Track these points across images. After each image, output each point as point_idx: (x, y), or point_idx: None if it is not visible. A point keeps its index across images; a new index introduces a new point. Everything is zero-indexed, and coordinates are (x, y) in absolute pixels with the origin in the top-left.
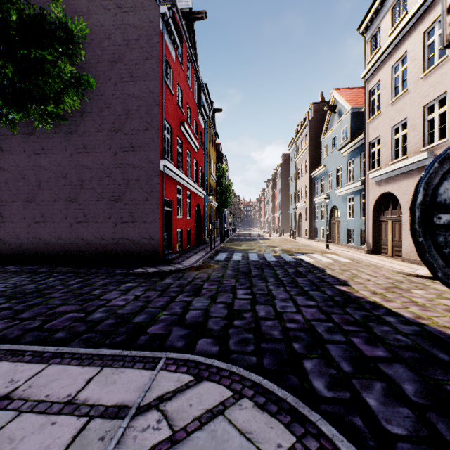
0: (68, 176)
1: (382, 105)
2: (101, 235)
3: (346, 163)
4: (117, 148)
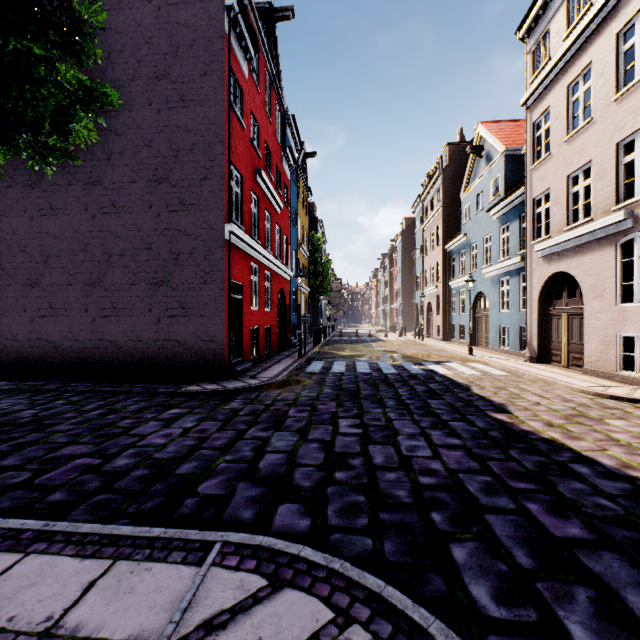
0: (89, 247)
1: (553, 144)
2: (138, 336)
3: (498, 230)
4: (160, 206)
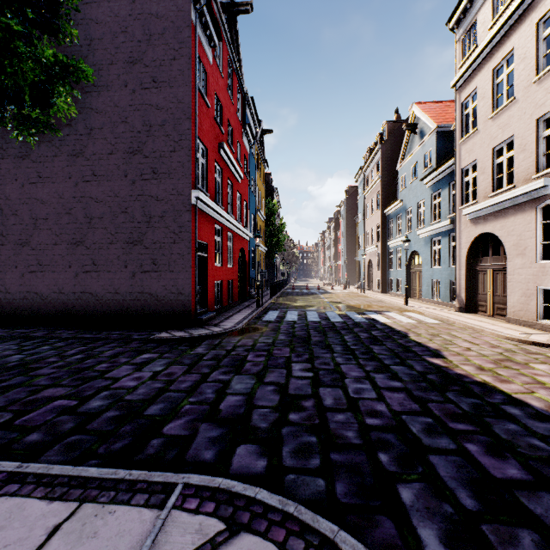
0: (72, 211)
1: (480, 120)
2: (115, 289)
3: (431, 196)
4: (135, 174)
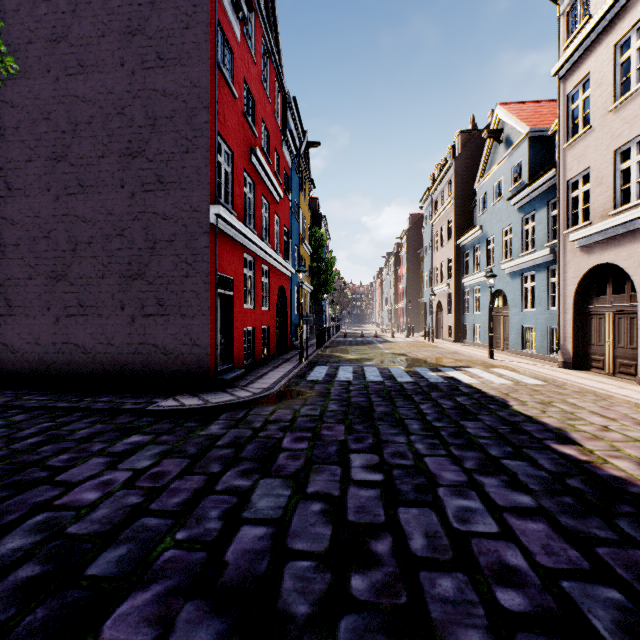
0: (52, 234)
1: (595, 115)
2: (108, 339)
3: (521, 220)
4: (135, 184)
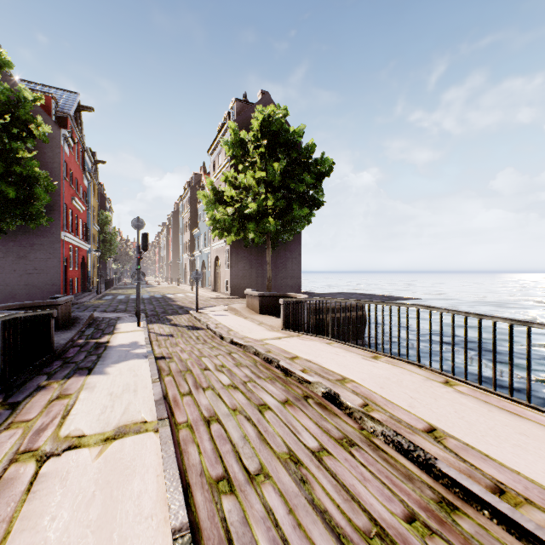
0: None
1: None
2: (7, 283)
3: (208, 231)
4: None
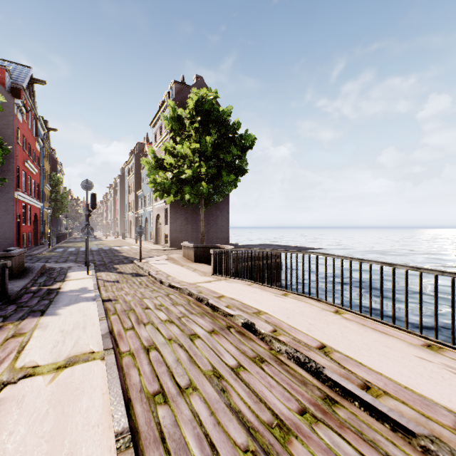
0: None
1: None
2: None
3: (151, 193)
4: None
